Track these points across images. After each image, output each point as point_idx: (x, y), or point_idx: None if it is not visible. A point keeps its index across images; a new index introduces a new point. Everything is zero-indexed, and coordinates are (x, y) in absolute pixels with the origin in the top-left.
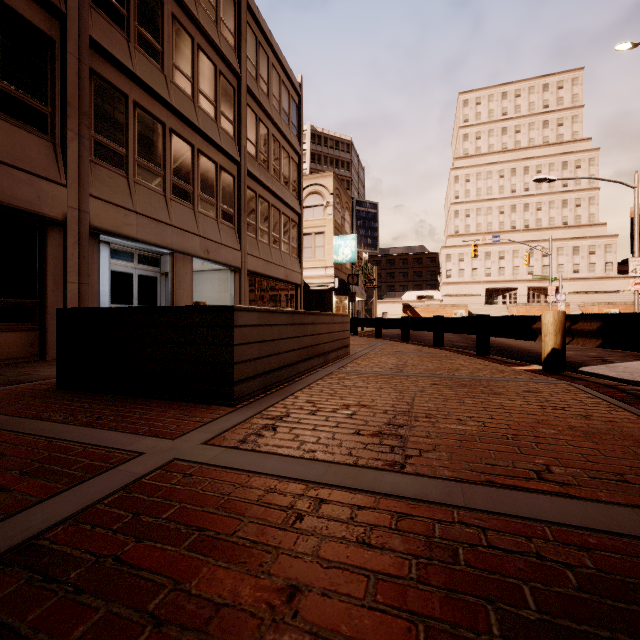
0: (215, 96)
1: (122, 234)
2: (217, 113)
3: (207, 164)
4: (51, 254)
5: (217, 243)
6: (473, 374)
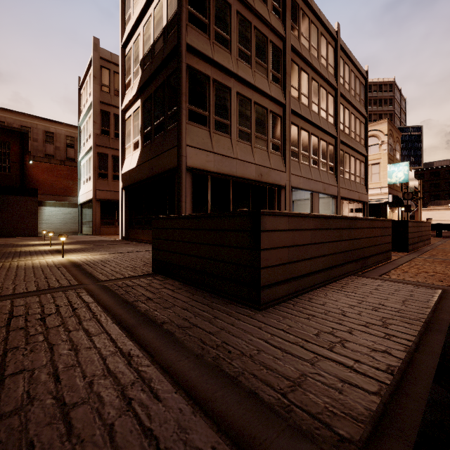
0: (326, 106)
1: (298, 187)
2: (327, 115)
3: (323, 144)
4: (282, 199)
5: (328, 184)
6: None
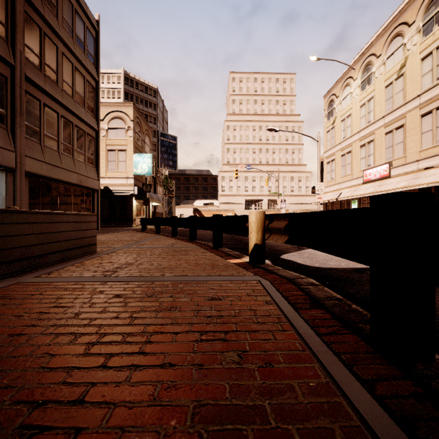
0: None
1: None
2: None
3: None
4: None
5: None
6: (183, 273)
